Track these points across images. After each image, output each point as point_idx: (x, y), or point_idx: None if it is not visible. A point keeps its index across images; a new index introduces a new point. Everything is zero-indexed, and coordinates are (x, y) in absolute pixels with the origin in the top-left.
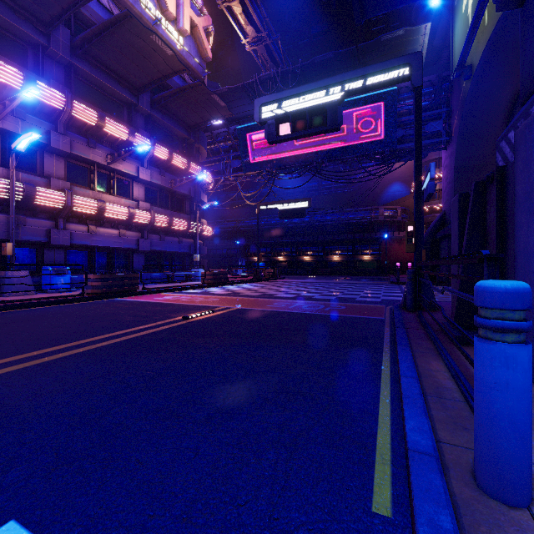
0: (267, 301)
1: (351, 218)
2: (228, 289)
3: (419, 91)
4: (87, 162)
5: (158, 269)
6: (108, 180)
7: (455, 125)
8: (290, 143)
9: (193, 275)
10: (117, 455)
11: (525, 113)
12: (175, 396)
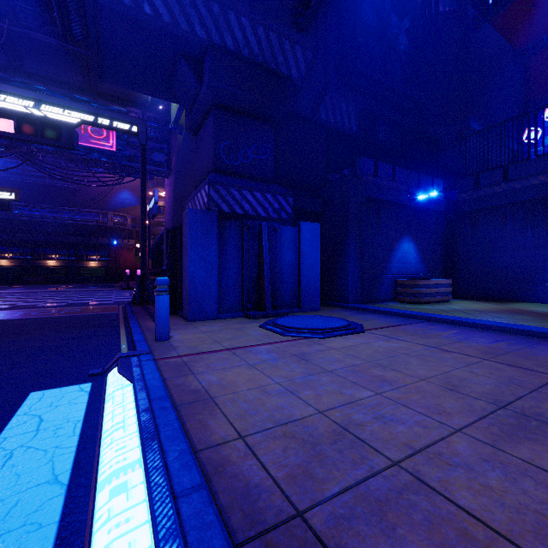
0: None
1: (74, 218)
2: None
3: (144, 148)
4: None
5: None
6: None
7: (173, 163)
8: None
9: None
10: None
11: (194, 197)
12: None
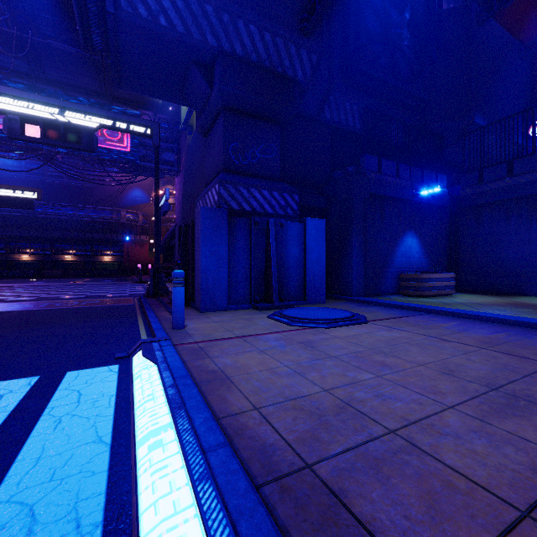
0: (2, 305)
1: (90, 215)
2: None
3: (158, 149)
4: None
5: None
6: None
7: (183, 161)
8: None
9: None
10: (3, 368)
11: (204, 195)
12: (4, 353)
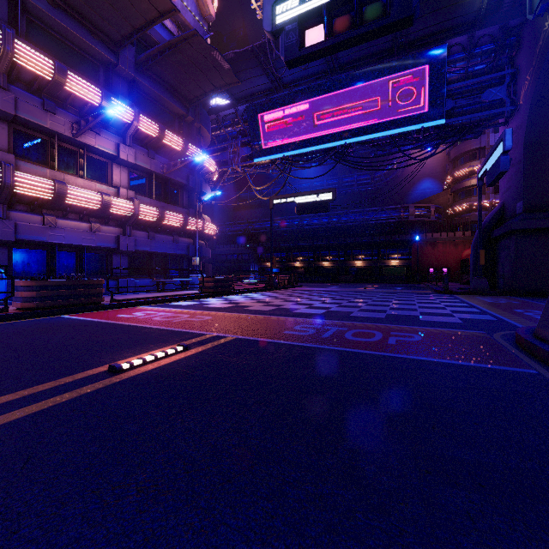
0: (284, 322)
1: (377, 218)
2: (231, 301)
3: None
4: (43, 131)
5: (147, 275)
6: (76, 159)
7: (525, 88)
8: (310, 123)
9: (191, 282)
10: None
11: None
12: None
